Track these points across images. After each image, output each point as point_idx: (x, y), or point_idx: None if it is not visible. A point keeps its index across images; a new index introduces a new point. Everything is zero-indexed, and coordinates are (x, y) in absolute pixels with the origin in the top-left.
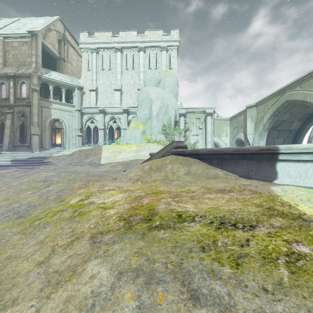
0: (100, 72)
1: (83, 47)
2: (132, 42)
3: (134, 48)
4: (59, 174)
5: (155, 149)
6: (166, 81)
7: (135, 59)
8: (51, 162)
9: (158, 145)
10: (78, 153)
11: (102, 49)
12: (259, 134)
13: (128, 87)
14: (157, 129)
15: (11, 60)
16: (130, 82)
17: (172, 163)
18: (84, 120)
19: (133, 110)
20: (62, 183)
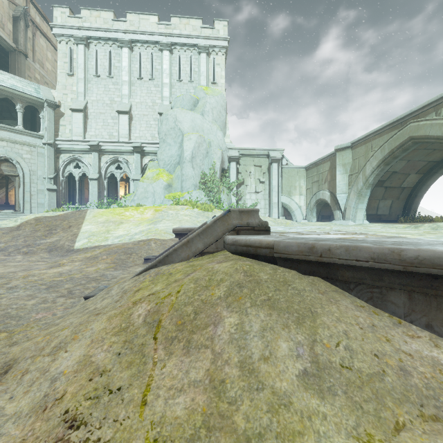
0: (92, 79)
1: (60, 33)
2: (149, 33)
3: (153, 44)
4: None
5: (188, 216)
6: (206, 103)
7: (154, 63)
8: None
9: (194, 208)
10: (34, 224)
11: (96, 40)
12: (357, 192)
13: (142, 109)
14: (191, 181)
15: None
16: (147, 102)
17: (239, 301)
18: (62, 163)
19: (151, 148)
20: None
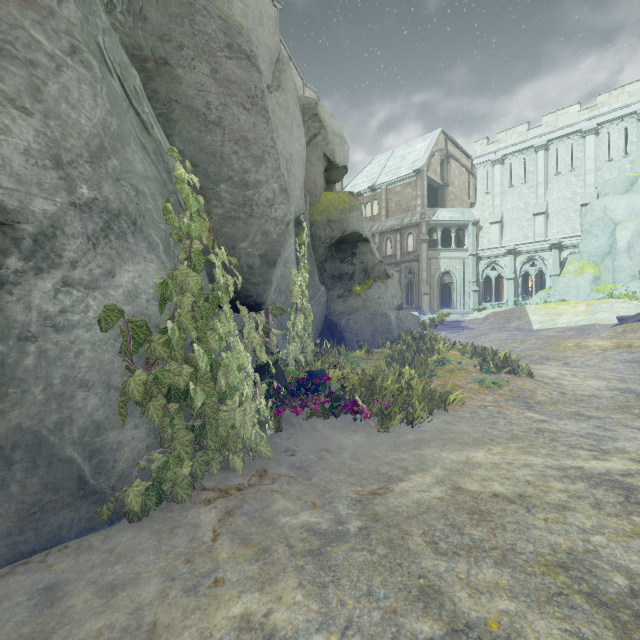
0: (506, 191)
1: (479, 162)
2: (568, 126)
3: (572, 135)
4: (515, 335)
5: (625, 309)
6: None
7: (574, 152)
8: (469, 326)
9: (631, 301)
10: (494, 316)
11: (510, 155)
12: None
13: (560, 204)
14: (627, 272)
15: (394, 209)
16: (565, 195)
17: None
18: (481, 268)
19: (571, 241)
20: (534, 340)
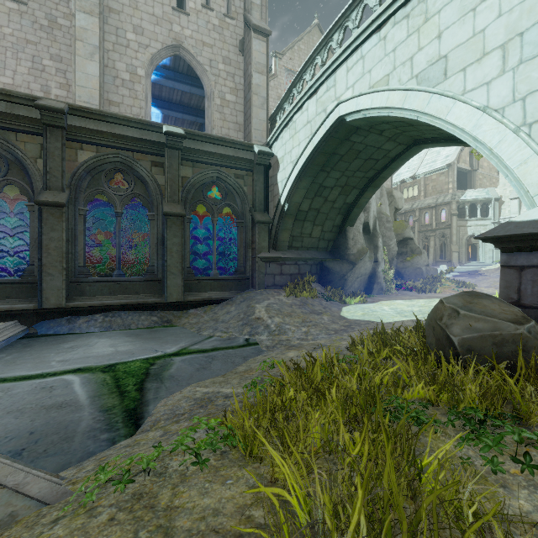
0: None
1: None
2: None
3: None
4: None
5: None
6: None
7: None
8: (483, 274)
9: None
10: None
11: None
12: None
13: None
14: None
15: (430, 191)
16: None
17: None
18: None
19: None
20: None
